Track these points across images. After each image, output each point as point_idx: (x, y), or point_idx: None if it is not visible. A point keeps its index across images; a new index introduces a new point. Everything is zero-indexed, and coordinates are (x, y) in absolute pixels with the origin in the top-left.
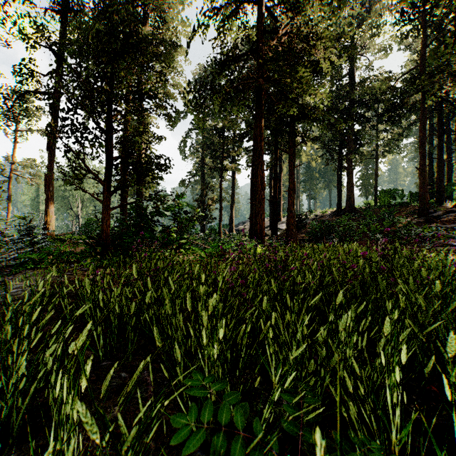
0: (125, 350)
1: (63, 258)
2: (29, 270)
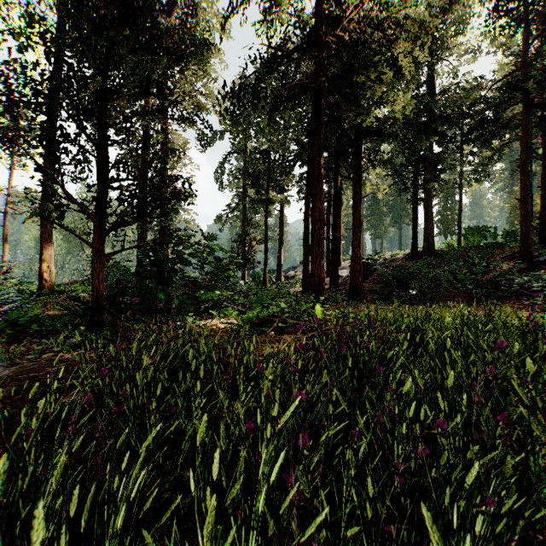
0: None
1: (35, 328)
2: None
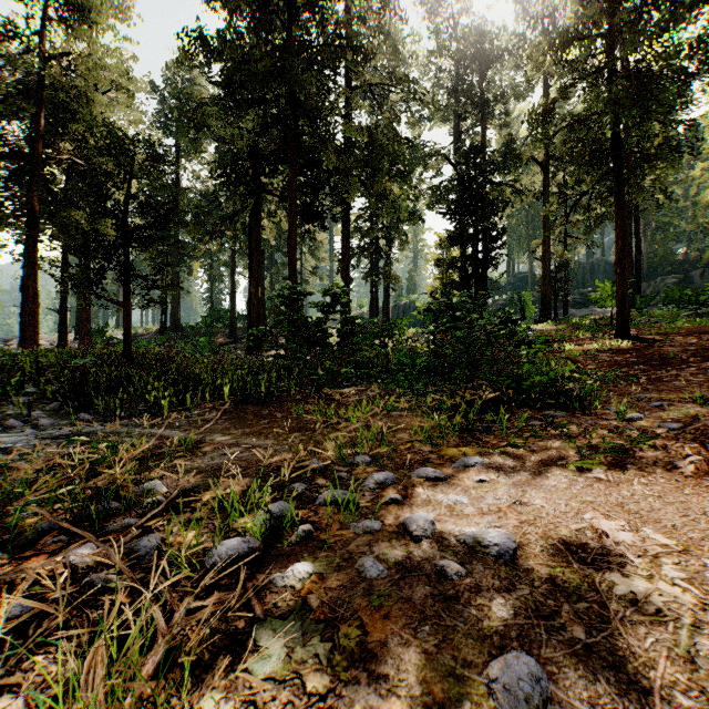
0: None
1: None
2: None
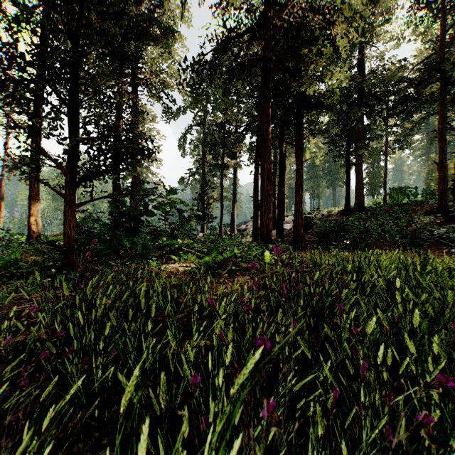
0: None
1: (12, 270)
2: None
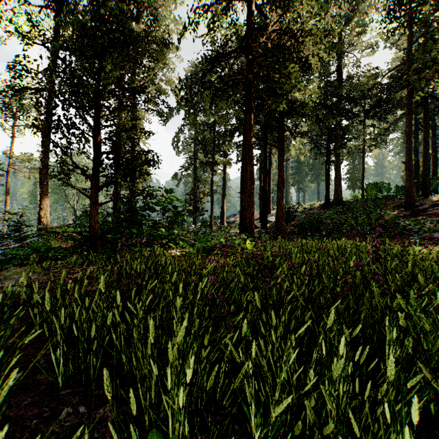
0: (87, 377)
1: (51, 254)
2: (15, 267)
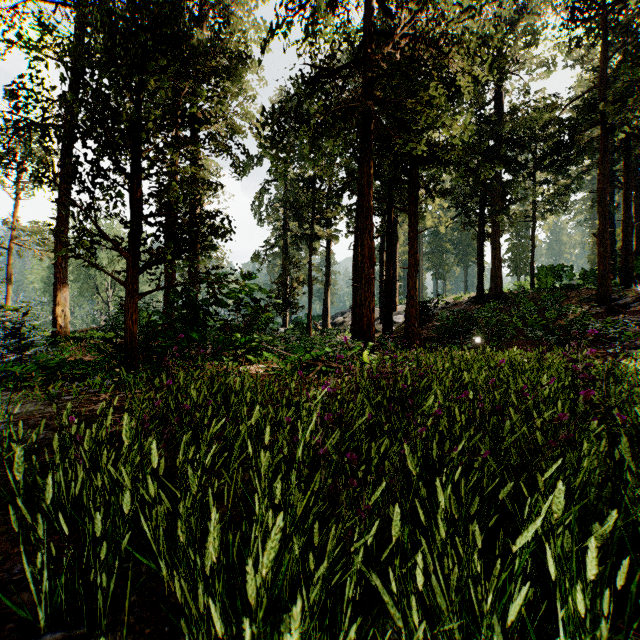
0: (92, 608)
1: (65, 371)
2: (8, 391)
